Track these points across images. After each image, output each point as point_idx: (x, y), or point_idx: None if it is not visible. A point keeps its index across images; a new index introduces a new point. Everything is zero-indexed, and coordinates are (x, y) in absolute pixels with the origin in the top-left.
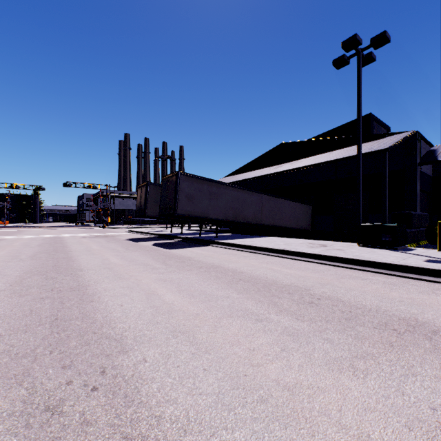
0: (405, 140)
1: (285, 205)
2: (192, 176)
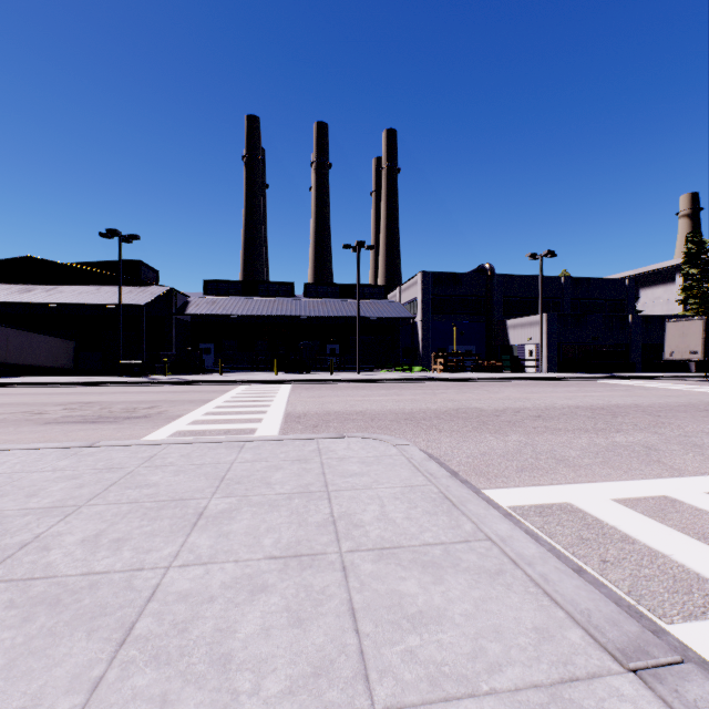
0: (165, 293)
1: (40, 341)
2: None
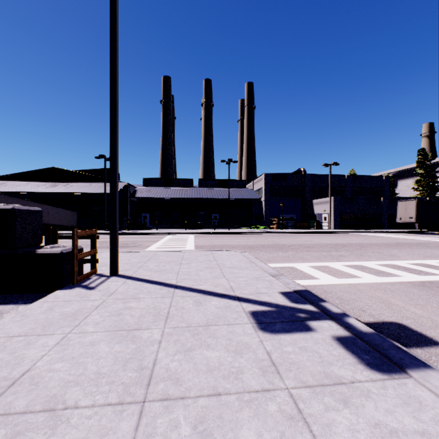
0: (125, 186)
1: (62, 212)
2: (8, 195)
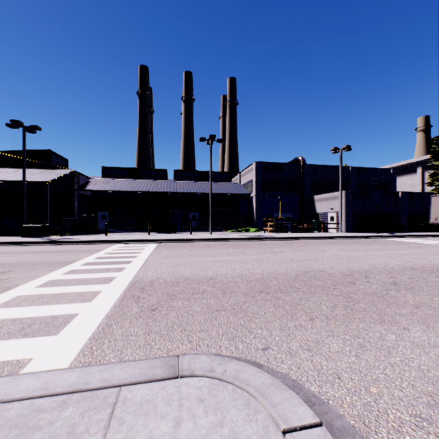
0: (69, 175)
1: None
2: None
